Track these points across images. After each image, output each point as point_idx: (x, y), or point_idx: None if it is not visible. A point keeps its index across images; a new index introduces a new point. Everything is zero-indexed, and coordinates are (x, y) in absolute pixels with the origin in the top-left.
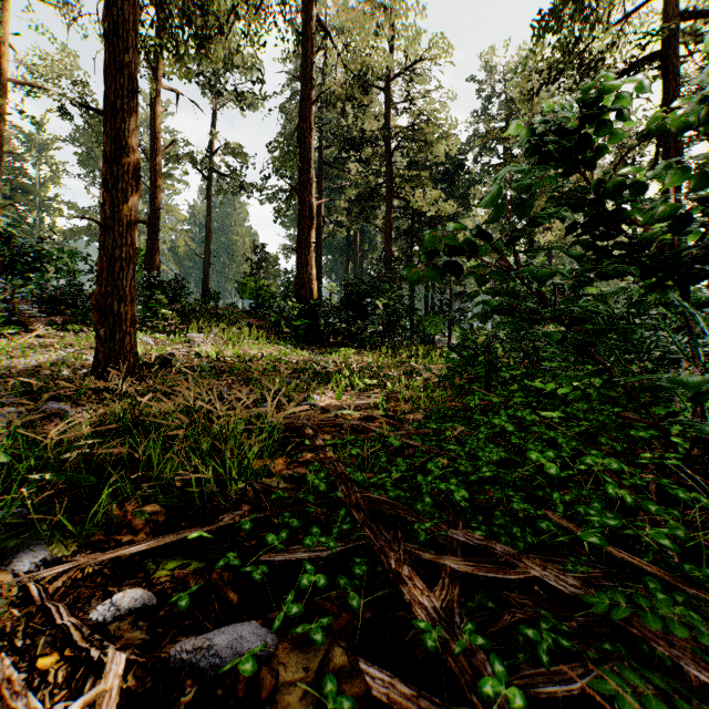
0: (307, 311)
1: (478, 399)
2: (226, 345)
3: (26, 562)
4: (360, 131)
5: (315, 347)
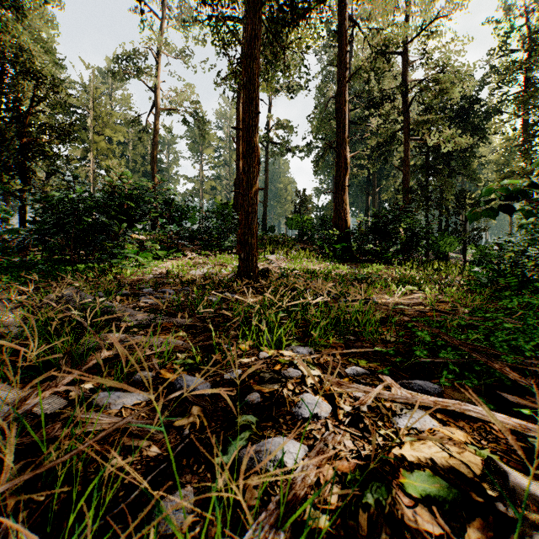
0: (342, 237)
1: (515, 301)
2: (291, 262)
3: (305, 351)
4: (381, 92)
5: (350, 263)
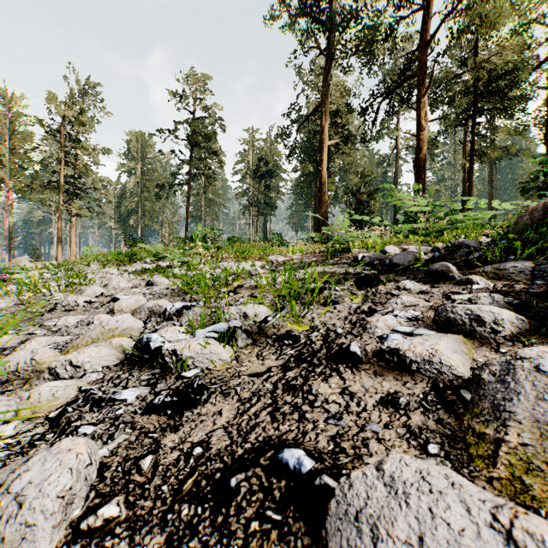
0: None
1: None
2: None
3: None
4: None
5: None
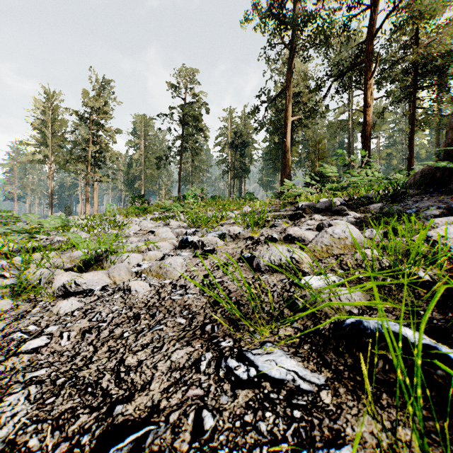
0: None
1: None
2: None
3: None
4: None
5: None
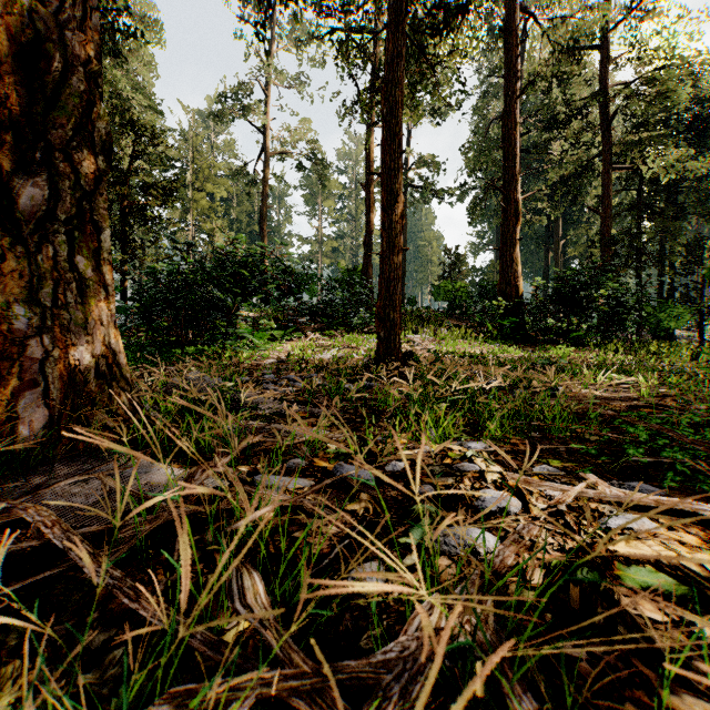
0: (512, 309)
1: None
2: (441, 344)
3: (478, 446)
4: (567, 105)
5: (523, 345)
